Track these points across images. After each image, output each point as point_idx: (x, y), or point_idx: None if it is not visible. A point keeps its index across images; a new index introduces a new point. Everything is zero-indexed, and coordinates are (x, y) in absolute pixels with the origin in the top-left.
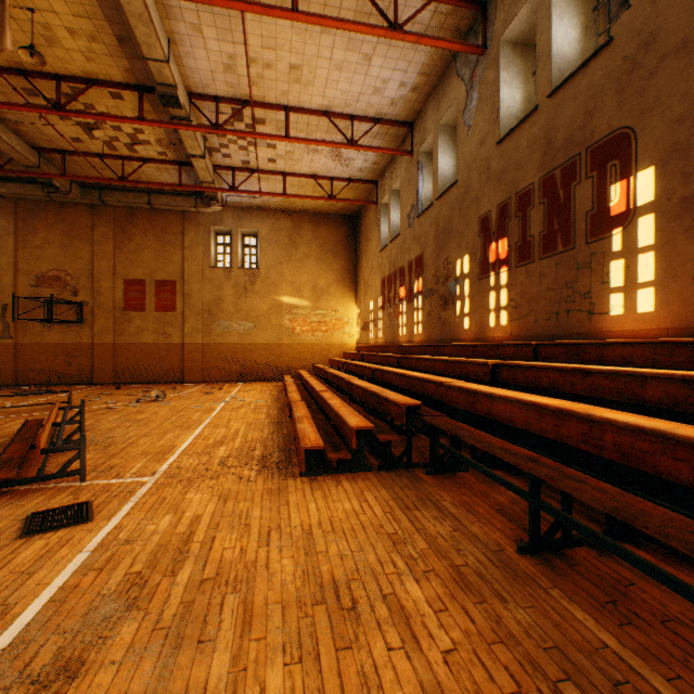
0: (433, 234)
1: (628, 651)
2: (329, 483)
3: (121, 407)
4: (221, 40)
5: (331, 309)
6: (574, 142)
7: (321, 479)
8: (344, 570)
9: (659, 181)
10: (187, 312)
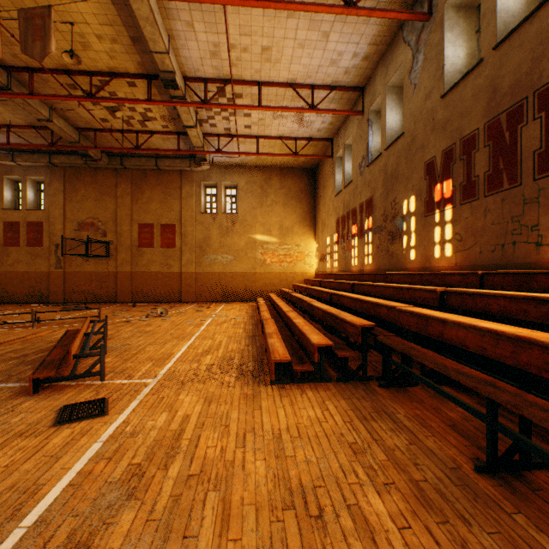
0: (381, 180)
1: None
2: (294, 391)
3: (135, 320)
4: (208, 32)
5: (294, 244)
6: (520, 87)
7: (288, 388)
8: (310, 477)
9: None
10: (183, 248)
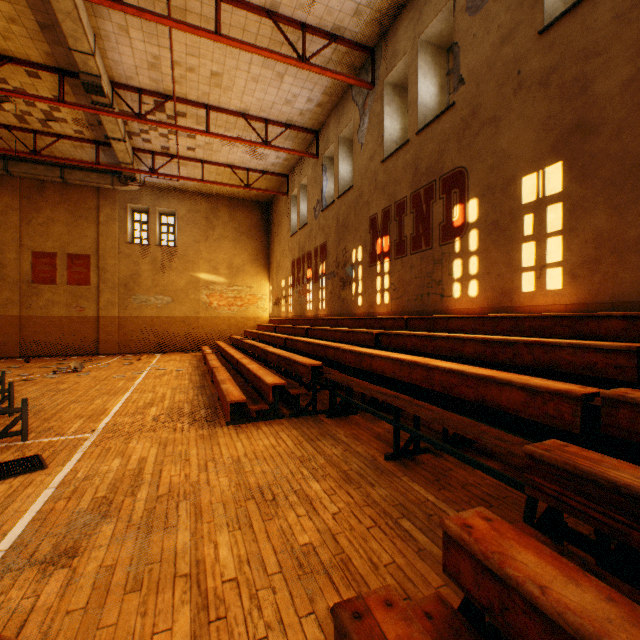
0: (334, 227)
1: (440, 501)
2: (251, 428)
3: (38, 378)
4: (147, 42)
5: (246, 286)
6: (432, 171)
7: (244, 426)
8: (266, 480)
9: (481, 208)
10: (102, 286)
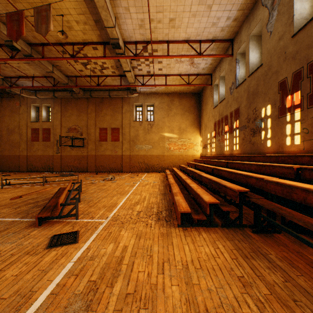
0: (245, 96)
1: None
2: (194, 232)
3: (97, 182)
4: (138, 13)
5: (187, 138)
6: None
7: (189, 230)
8: (213, 304)
9: None
10: (123, 141)
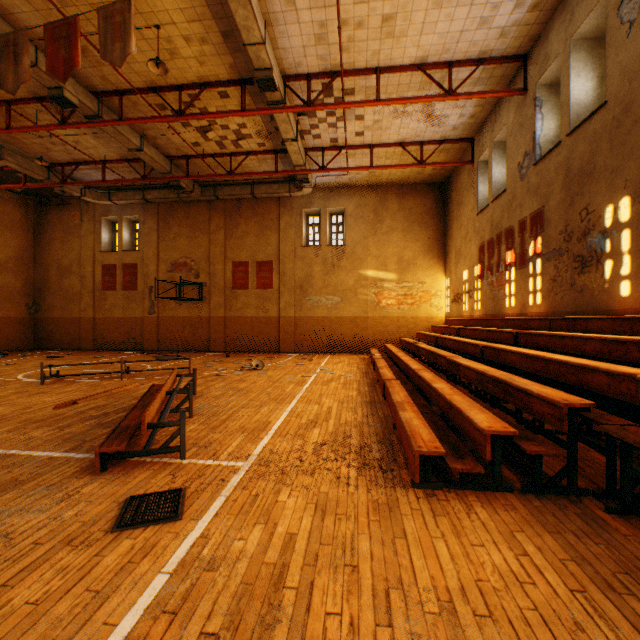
0: (560, 181)
1: None
2: (454, 505)
3: (227, 374)
4: (313, 8)
5: (417, 281)
6: None
7: (442, 497)
8: None
9: None
10: (281, 289)
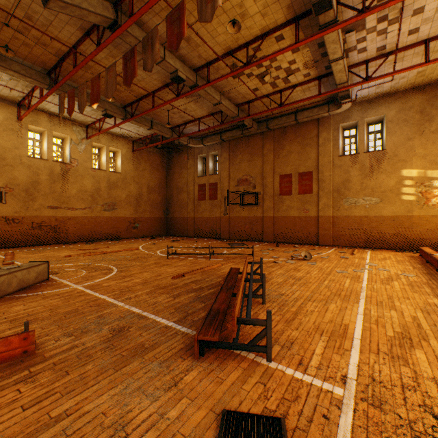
0: None
1: None
2: None
3: (282, 262)
4: None
5: None
6: None
7: None
8: None
9: None
10: (319, 193)
